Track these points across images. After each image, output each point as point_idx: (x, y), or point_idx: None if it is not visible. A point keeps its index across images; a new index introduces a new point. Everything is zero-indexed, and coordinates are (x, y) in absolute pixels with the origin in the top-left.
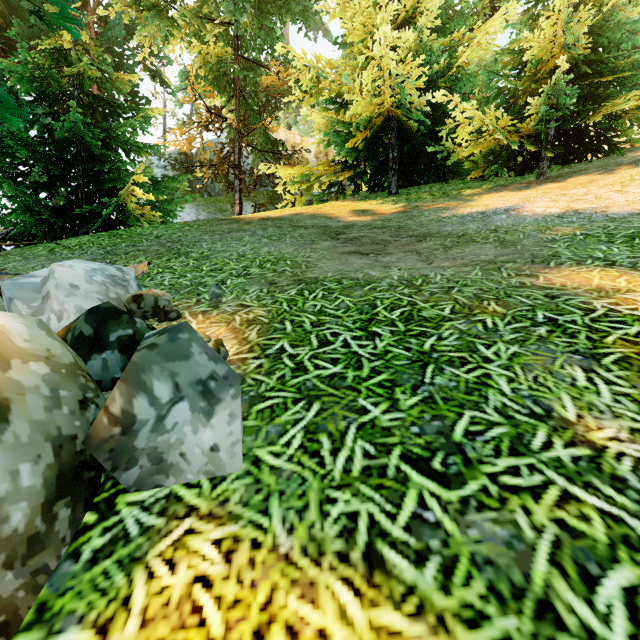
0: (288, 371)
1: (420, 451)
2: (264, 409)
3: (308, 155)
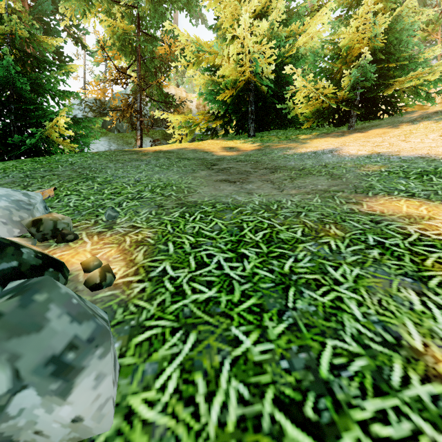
0: (168, 296)
1: (292, 393)
2: (143, 342)
3: (191, 106)
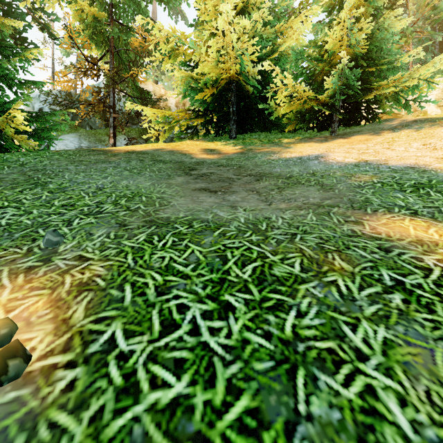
0: (110, 397)
1: None
2: None
3: (170, 104)
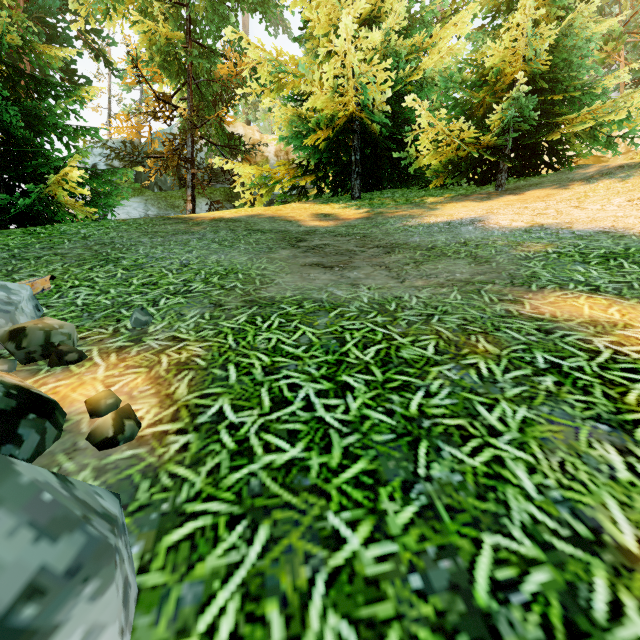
0: (225, 457)
1: (430, 637)
2: (180, 543)
3: (268, 153)
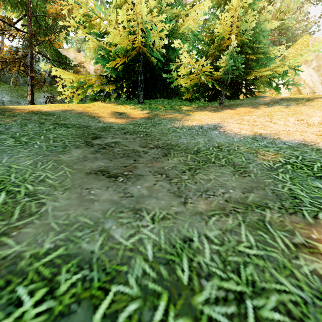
0: None
1: None
2: None
3: (90, 70)
